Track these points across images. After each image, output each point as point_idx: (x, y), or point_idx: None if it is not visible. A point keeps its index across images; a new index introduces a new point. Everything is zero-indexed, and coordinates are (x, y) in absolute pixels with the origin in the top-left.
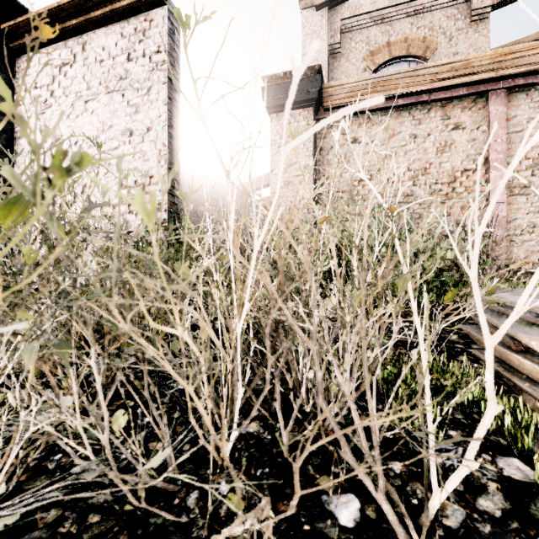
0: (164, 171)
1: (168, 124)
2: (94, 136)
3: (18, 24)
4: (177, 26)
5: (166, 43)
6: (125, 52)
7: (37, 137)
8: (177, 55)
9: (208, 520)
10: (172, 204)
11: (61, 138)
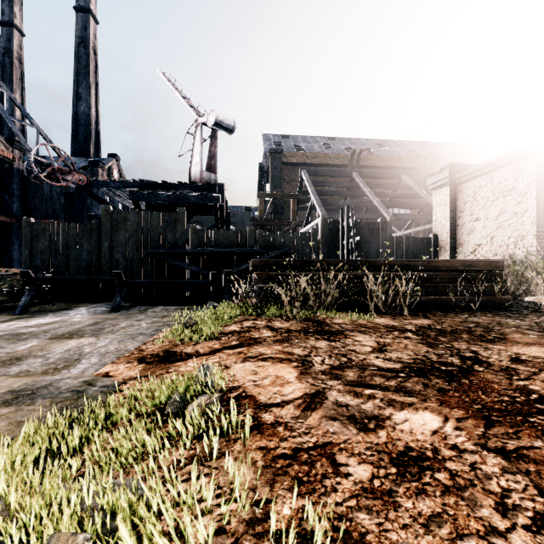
0: (534, 229)
1: (536, 208)
2: (496, 216)
3: (461, 176)
4: (542, 159)
5: (535, 172)
6: (512, 178)
7: (467, 218)
8: (542, 172)
9: (538, 306)
10: (538, 243)
11: (479, 218)
